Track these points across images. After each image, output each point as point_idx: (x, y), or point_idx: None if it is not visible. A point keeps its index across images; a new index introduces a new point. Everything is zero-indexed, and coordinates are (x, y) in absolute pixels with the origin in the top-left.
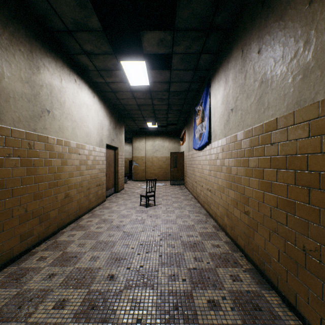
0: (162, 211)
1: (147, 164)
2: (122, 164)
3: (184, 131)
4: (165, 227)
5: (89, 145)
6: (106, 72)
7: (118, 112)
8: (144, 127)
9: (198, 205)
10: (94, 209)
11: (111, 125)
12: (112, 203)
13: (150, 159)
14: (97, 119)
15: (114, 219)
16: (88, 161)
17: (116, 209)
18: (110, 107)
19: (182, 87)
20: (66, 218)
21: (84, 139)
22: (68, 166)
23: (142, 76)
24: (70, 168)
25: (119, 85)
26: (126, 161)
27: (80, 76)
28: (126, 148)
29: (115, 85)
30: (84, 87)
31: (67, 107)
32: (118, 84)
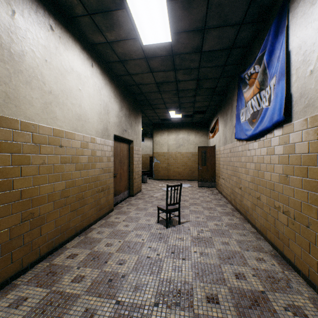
0: (191, 239)
1: (169, 161)
2: (139, 161)
3: (216, 119)
4: (202, 295)
5: (83, 134)
6: (103, 18)
7: (132, 97)
8: (166, 118)
9: (249, 229)
10: (92, 226)
11: (122, 111)
12: (120, 216)
13: (172, 155)
14: (98, 99)
15: (111, 255)
16: (80, 158)
17: (121, 229)
18: (121, 88)
19: (223, 40)
20: (26, 256)
21: (72, 125)
22: (32, 165)
23: (159, 21)
24: (39, 170)
25: (126, 45)
26: (147, 158)
27: (64, 26)
28: (147, 144)
29: (121, 46)
30: (71, 45)
31: (29, 65)
32: (124, 43)
